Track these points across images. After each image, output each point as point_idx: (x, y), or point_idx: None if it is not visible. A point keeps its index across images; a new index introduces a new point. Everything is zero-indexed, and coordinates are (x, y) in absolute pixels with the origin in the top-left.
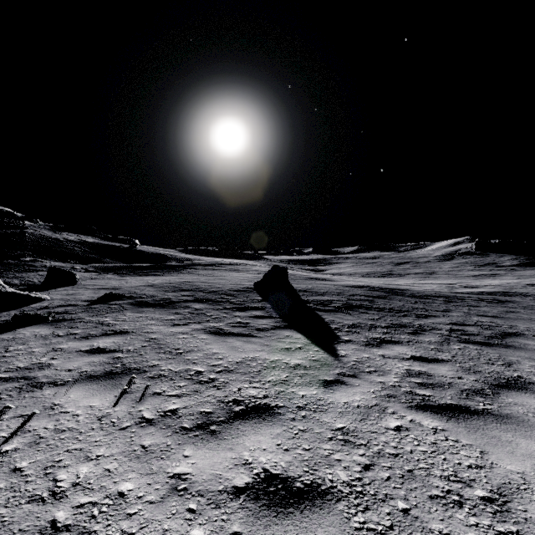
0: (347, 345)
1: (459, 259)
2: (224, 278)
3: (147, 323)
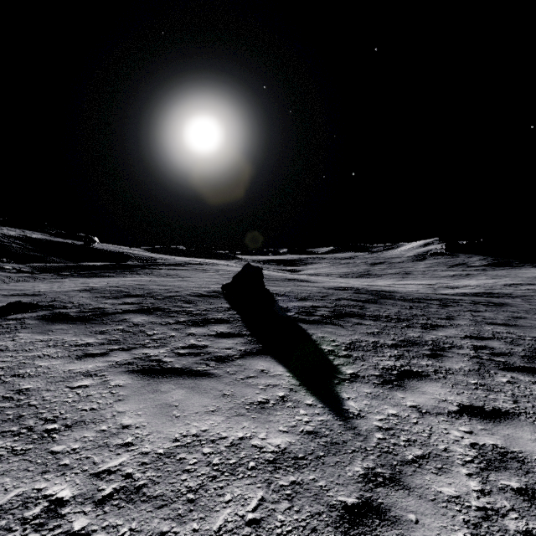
0: (355, 387)
1: (431, 259)
2: (187, 280)
3: (38, 355)
